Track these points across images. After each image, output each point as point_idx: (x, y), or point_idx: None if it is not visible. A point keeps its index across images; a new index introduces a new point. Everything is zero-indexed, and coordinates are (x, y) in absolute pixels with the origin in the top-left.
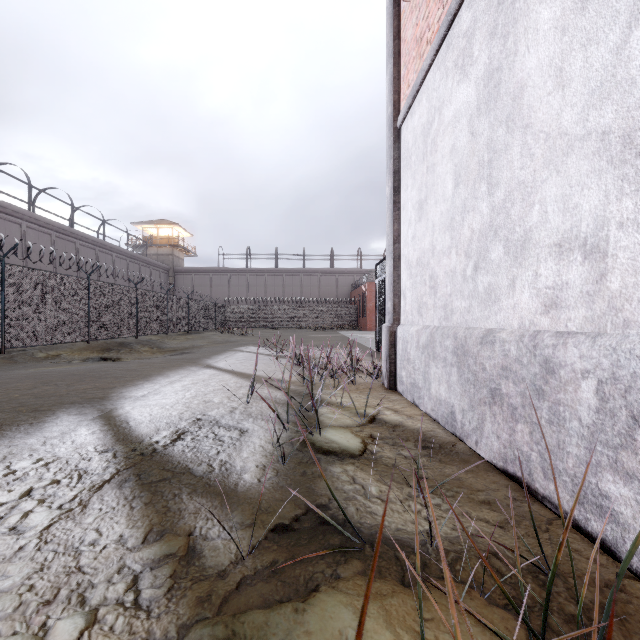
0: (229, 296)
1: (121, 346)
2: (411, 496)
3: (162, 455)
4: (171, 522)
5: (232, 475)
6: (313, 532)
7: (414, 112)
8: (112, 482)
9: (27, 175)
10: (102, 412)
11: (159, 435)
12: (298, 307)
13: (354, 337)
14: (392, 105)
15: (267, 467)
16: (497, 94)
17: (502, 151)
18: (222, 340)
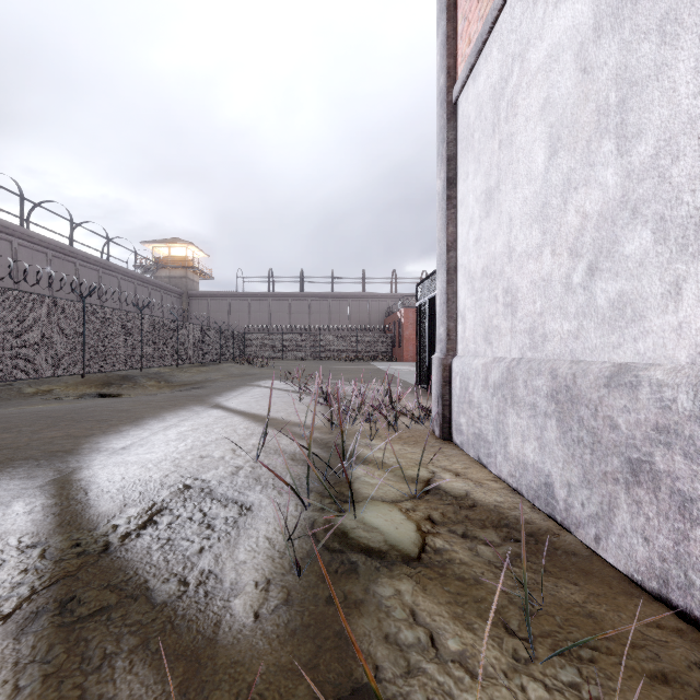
0: (249, 323)
1: (124, 380)
2: (519, 659)
3: (114, 557)
4: None
5: (214, 602)
6: None
7: (478, 73)
8: (11, 619)
9: (19, 186)
10: (59, 474)
11: (123, 516)
12: (326, 336)
13: (389, 369)
14: (446, 72)
15: (272, 584)
16: None
17: (650, 78)
18: (239, 373)
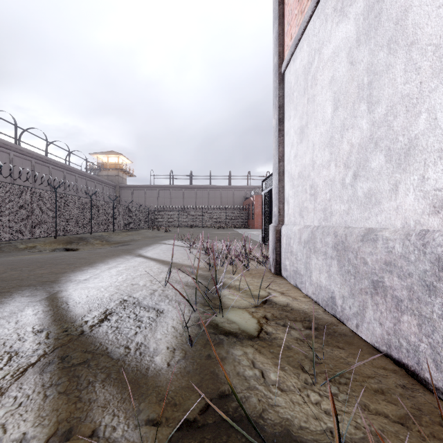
0: (158, 204)
1: (80, 240)
2: (308, 383)
3: (87, 336)
4: (77, 418)
5: (145, 358)
6: (217, 430)
7: (296, 57)
8: (36, 366)
9: (14, 119)
10: (49, 294)
11: (89, 316)
12: (206, 212)
13: (246, 233)
14: (277, 55)
15: (176, 349)
16: (378, 23)
17: (383, 71)
18: (152, 235)
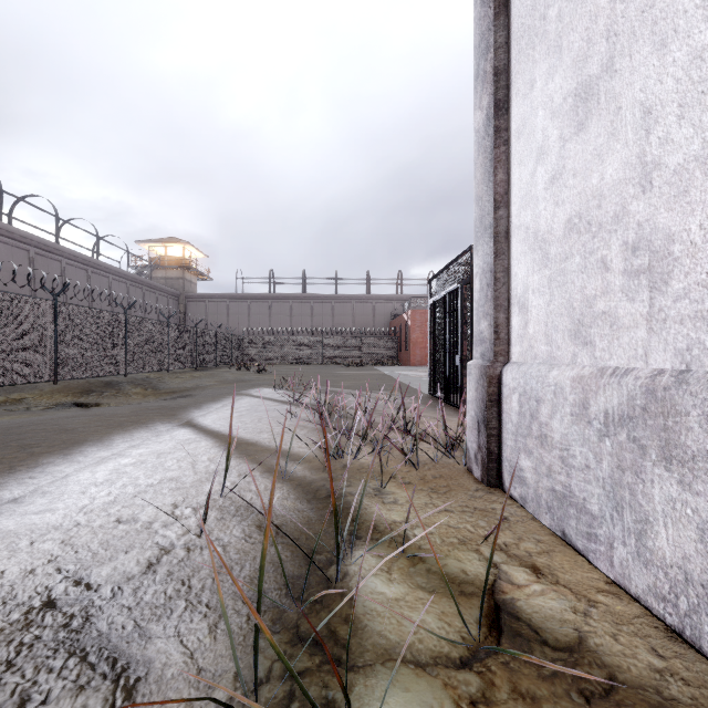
0: (249, 326)
1: (107, 386)
2: None
3: None
4: None
5: None
6: None
7: None
8: None
9: None
10: None
11: None
12: (329, 339)
13: (396, 375)
14: None
15: None
16: None
17: None
18: (234, 379)
